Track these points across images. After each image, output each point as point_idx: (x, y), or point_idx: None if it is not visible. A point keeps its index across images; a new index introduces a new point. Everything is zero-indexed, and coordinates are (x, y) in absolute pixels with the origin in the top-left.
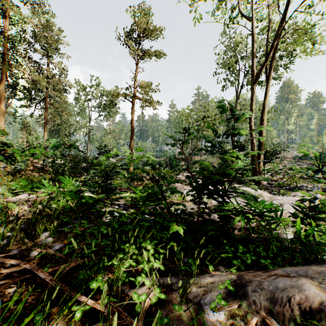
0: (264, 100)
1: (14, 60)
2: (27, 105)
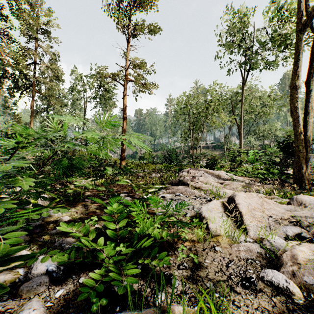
0: (311, 62)
1: None
2: (10, 92)
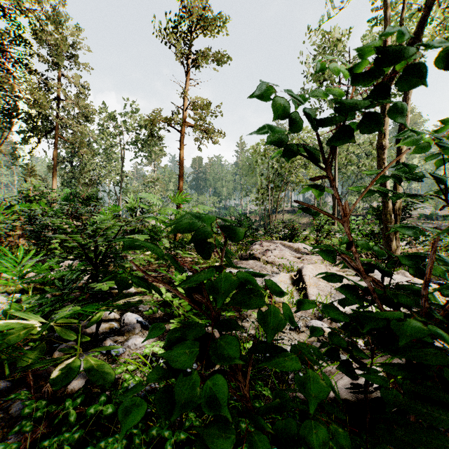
0: None
1: (4, 71)
2: (26, 139)
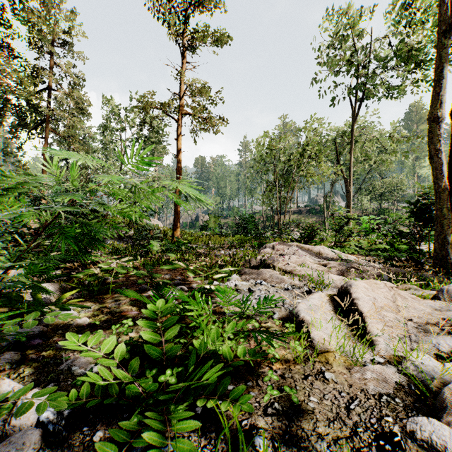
0: None
1: None
2: (12, 132)
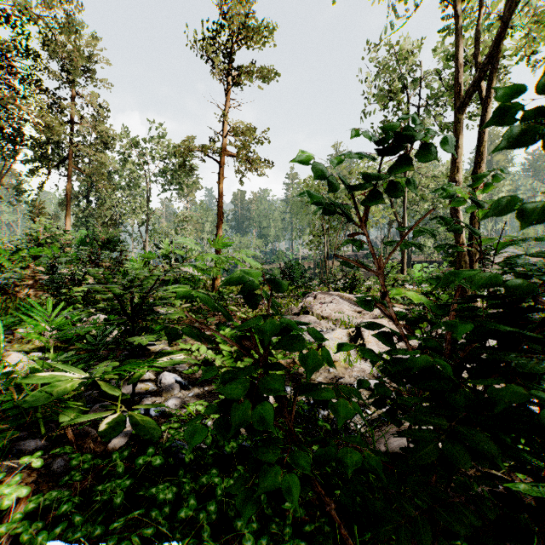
0: (480, 147)
1: (9, 89)
2: (34, 170)
